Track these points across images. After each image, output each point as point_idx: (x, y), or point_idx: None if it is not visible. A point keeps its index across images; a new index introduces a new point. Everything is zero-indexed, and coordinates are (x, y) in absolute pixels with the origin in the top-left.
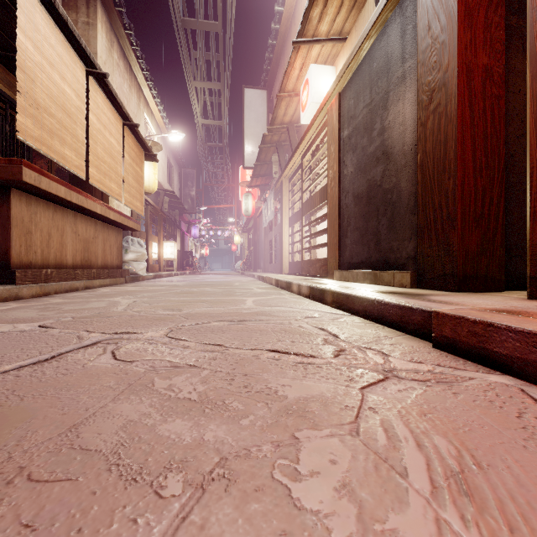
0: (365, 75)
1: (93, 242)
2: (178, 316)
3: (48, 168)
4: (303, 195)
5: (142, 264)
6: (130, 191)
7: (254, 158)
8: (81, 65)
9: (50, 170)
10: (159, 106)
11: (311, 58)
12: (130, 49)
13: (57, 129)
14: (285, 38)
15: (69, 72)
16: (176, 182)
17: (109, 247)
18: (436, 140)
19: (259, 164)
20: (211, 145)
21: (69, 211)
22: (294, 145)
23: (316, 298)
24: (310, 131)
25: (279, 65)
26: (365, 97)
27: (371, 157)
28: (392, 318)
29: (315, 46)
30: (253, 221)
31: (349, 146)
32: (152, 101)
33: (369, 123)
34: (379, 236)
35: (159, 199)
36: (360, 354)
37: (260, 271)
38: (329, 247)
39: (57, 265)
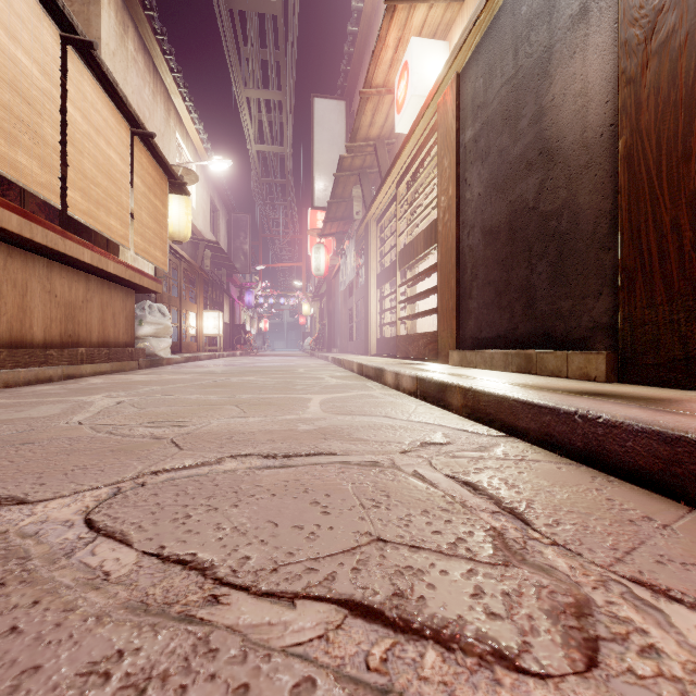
0: (505, 33)
1: (83, 308)
2: (166, 441)
3: (19, 197)
4: (398, 241)
5: (164, 341)
6: (144, 234)
7: (328, 194)
8: (52, 25)
9: (23, 201)
10: (197, 124)
11: (412, 29)
12: (153, 40)
13: (1, 118)
14: (371, 22)
15: (26, 31)
16: (223, 231)
17: (112, 316)
18: (666, 102)
19: (335, 201)
20: (271, 181)
21: (37, 257)
22: (384, 170)
23: (429, 397)
24: (409, 142)
25: (363, 63)
26: (505, 68)
27: (516, 163)
28: (633, 460)
29: (419, 8)
30: (327, 284)
31: (475, 153)
32: (187, 118)
33: (513, 109)
34: (533, 292)
35: (198, 253)
36: (663, 638)
37: (336, 351)
38: (440, 314)
39: (14, 342)
